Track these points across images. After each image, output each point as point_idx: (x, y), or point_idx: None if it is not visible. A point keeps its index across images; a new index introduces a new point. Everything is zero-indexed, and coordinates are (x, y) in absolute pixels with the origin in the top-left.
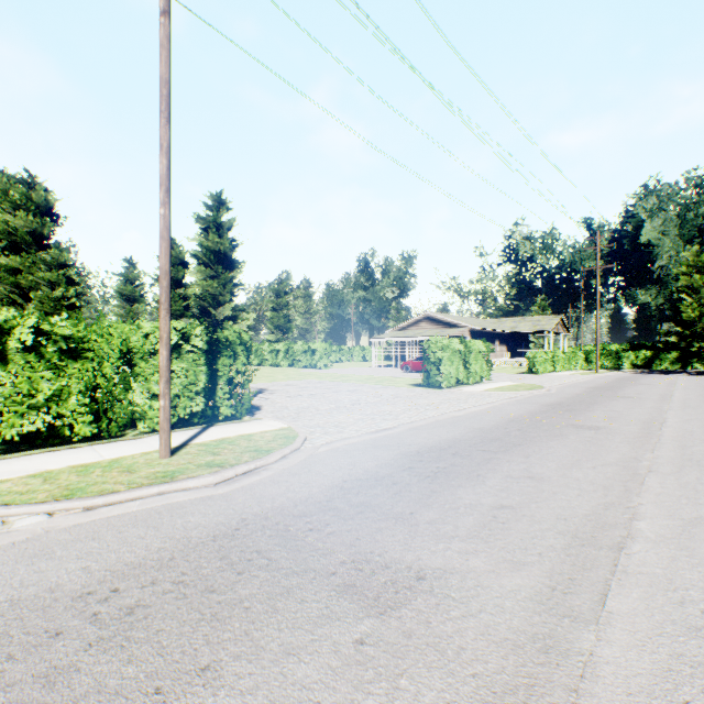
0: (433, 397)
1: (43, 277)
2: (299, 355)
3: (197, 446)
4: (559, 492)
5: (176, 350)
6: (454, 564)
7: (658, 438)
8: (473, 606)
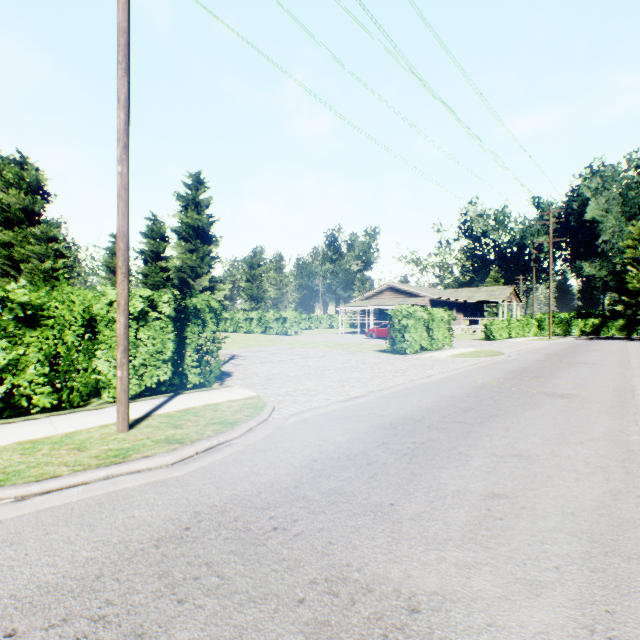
0: (400, 363)
1: (33, 250)
2: (271, 323)
3: (160, 417)
4: (554, 475)
5: (142, 317)
6: (454, 586)
7: (635, 407)
8: None
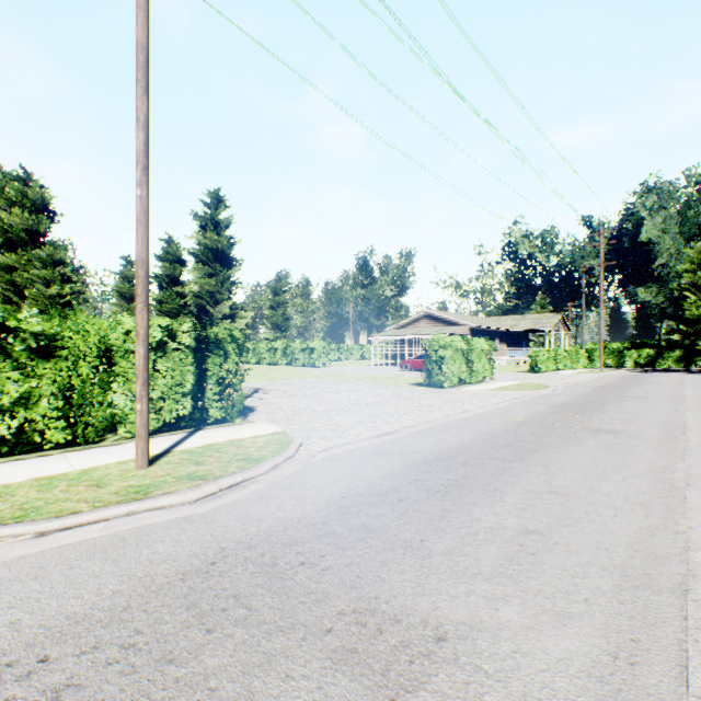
0: (436, 397)
1: (38, 275)
2: (297, 354)
3: (180, 453)
4: (591, 511)
5: (161, 348)
6: (482, 617)
7: (684, 443)
8: (514, 687)
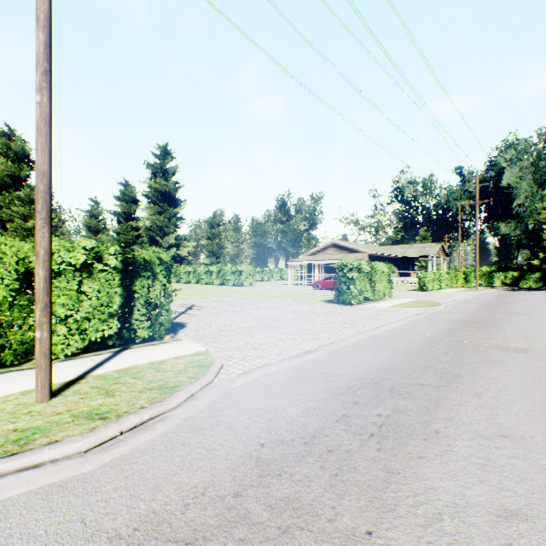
0: (346, 314)
1: (17, 211)
2: (229, 276)
3: (94, 379)
4: None
5: (86, 270)
6: None
7: None
8: None
